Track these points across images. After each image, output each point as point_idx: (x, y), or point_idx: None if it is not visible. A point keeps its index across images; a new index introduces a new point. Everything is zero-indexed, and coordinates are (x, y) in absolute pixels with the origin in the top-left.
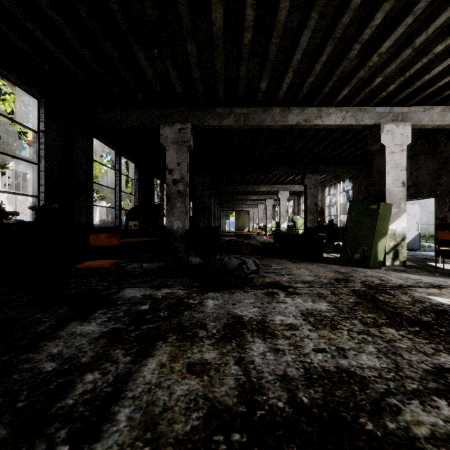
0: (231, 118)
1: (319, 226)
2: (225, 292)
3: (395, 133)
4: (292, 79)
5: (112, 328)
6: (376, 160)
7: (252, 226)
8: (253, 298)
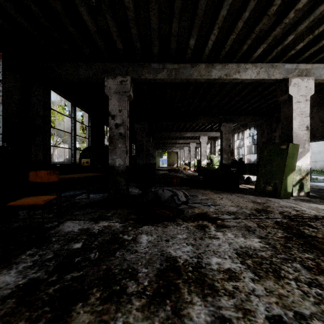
0: (164, 72)
1: (231, 162)
2: (159, 225)
3: (300, 86)
4: (217, 37)
5: (30, 279)
6: (284, 109)
7: (180, 163)
8: (185, 232)
